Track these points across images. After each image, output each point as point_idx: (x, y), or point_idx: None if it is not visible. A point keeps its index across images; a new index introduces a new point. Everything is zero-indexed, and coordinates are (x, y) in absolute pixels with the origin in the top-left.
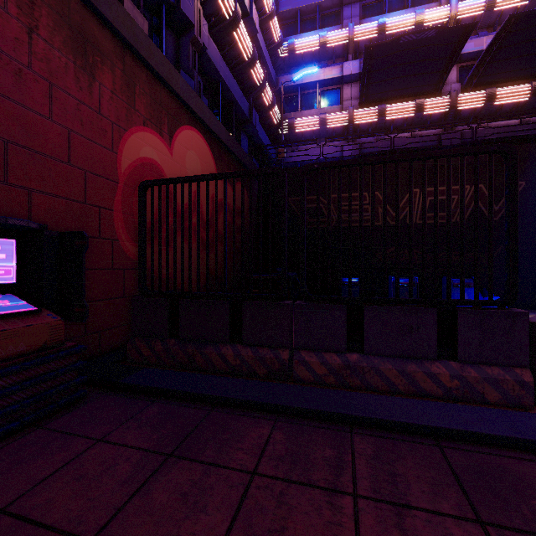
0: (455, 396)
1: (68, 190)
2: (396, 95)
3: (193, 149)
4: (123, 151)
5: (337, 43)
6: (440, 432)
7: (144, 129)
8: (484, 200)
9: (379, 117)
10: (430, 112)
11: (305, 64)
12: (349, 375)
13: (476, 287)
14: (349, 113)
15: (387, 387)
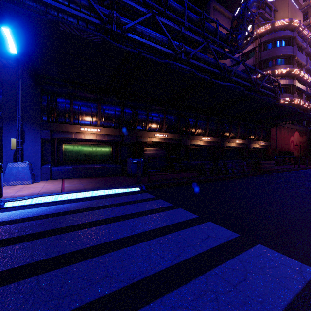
0: None
1: (287, 147)
2: None
3: (296, 135)
4: (290, 141)
5: None
6: None
7: (291, 137)
8: None
9: None
10: None
11: None
12: None
13: None
14: None
15: None
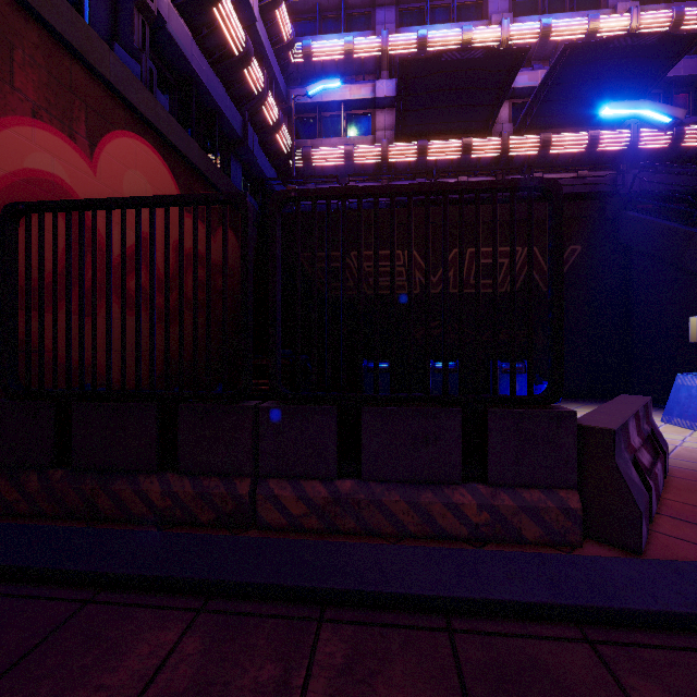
0: (484, 535)
1: None
2: (439, 129)
3: (138, 168)
4: None
5: (367, 54)
6: (454, 605)
7: (34, 123)
8: (537, 266)
9: (419, 156)
10: (479, 155)
11: (326, 76)
12: (339, 514)
13: (513, 378)
14: (382, 147)
15: (393, 528)
